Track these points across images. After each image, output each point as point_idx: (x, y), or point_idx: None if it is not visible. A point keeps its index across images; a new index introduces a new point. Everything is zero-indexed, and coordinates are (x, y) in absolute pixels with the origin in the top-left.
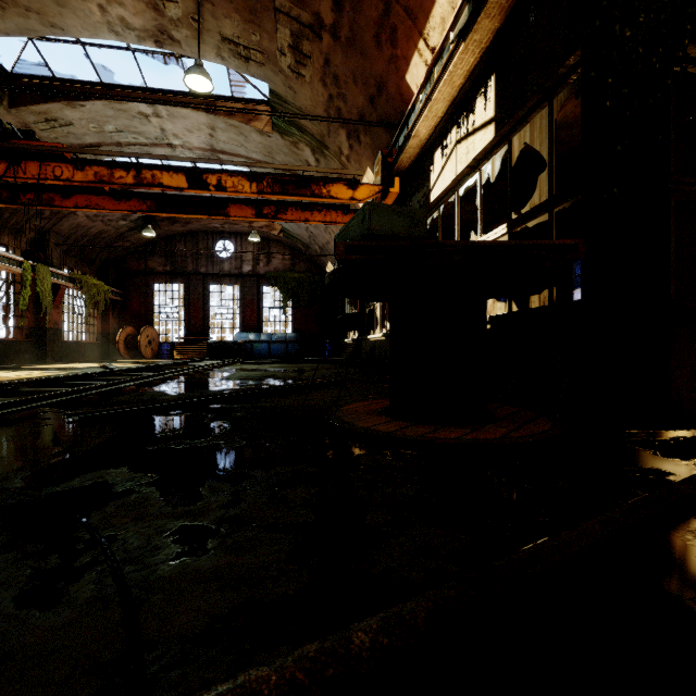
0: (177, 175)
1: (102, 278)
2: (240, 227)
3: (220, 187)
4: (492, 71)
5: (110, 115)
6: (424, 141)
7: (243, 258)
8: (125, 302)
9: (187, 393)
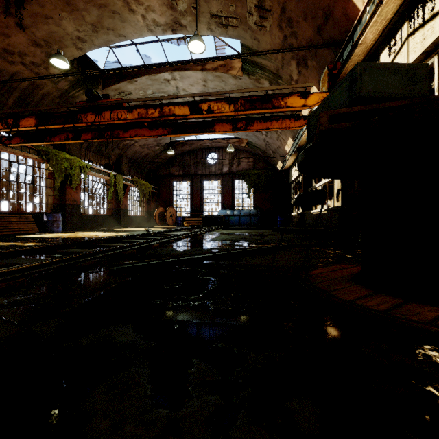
0: (183, 107)
1: (147, 180)
2: (221, 144)
3: (209, 111)
4: None
5: (149, 84)
6: (369, 47)
7: (223, 163)
8: (159, 193)
9: (188, 250)
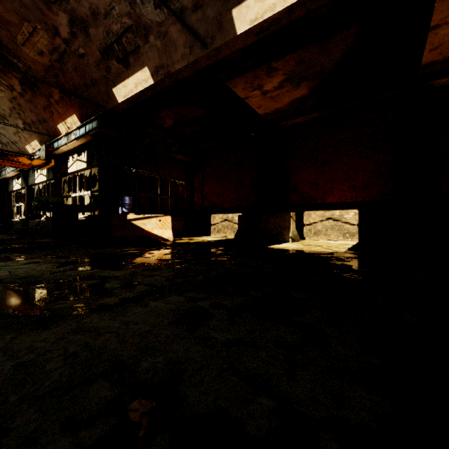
0: None
1: None
2: None
3: None
4: (86, 148)
5: None
6: (65, 151)
7: None
8: None
9: None
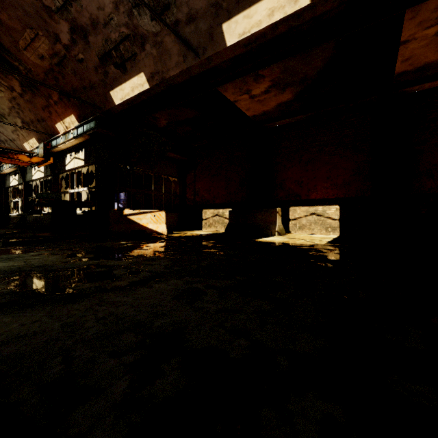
0: None
1: None
2: None
3: None
4: (84, 147)
5: None
6: (63, 149)
7: None
8: None
9: None
